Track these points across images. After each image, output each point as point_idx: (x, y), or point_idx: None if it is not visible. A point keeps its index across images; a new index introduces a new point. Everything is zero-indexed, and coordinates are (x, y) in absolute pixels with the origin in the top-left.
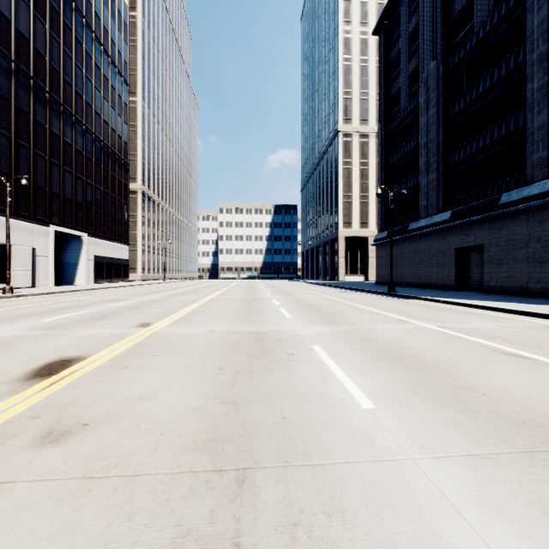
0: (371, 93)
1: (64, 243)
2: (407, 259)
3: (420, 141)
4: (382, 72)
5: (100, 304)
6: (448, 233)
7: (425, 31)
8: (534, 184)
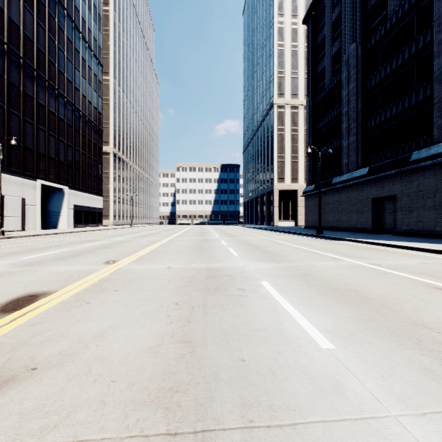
0: (300, 73)
1: (49, 194)
2: (331, 207)
3: (342, 110)
4: (310, 54)
5: (76, 244)
6: (366, 186)
7: (346, 19)
8: (441, 144)
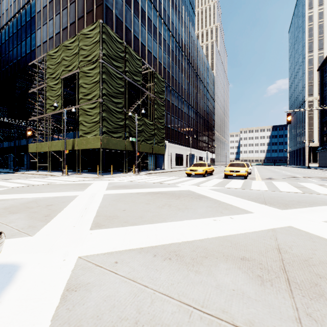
0: None
1: None
2: (326, 158)
3: None
4: (320, 86)
5: None
6: None
7: None
8: None
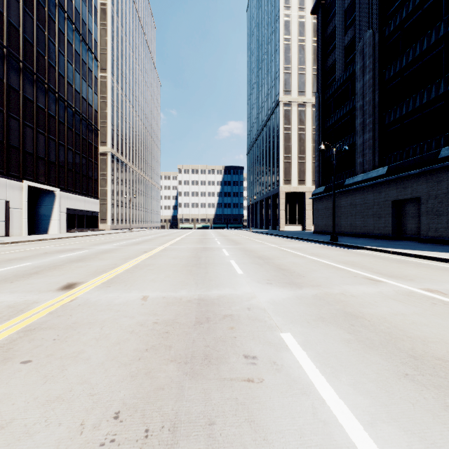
0: (308, 69)
1: (39, 197)
2: (343, 211)
3: (356, 104)
4: (319, 46)
5: (49, 256)
6: (384, 187)
7: (361, 4)
8: None
